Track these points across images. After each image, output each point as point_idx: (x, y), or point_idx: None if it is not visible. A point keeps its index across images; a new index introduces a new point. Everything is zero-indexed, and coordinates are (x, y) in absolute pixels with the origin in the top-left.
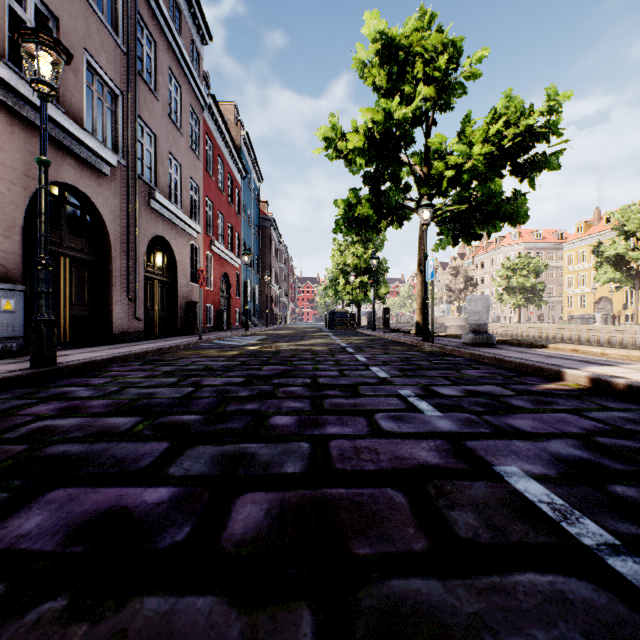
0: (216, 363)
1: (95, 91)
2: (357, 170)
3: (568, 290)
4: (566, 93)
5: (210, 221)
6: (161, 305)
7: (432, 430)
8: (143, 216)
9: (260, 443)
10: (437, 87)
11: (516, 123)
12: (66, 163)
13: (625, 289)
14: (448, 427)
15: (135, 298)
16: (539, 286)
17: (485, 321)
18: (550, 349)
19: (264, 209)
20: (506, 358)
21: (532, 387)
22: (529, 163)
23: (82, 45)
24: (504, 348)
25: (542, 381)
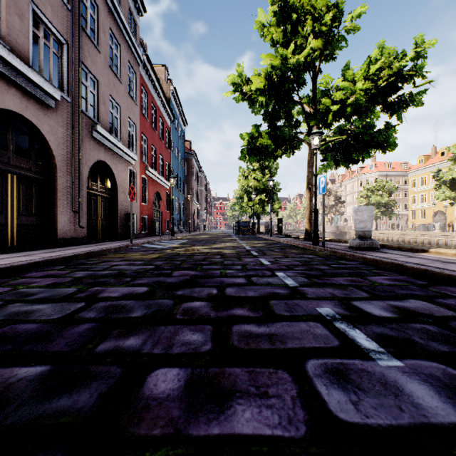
0: (131, 267)
1: (42, 37)
2: (258, 111)
3: (412, 206)
4: (431, 41)
5: (145, 152)
6: (104, 216)
7: (420, 420)
8: (86, 144)
9: None
10: (323, 39)
11: (390, 66)
12: (11, 93)
13: (455, 205)
14: (440, 407)
15: (79, 210)
16: (391, 203)
17: (370, 228)
18: (431, 253)
19: (188, 146)
20: (406, 264)
21: None
22: (397, 101)
23: None
24: (389, 252)
25: None
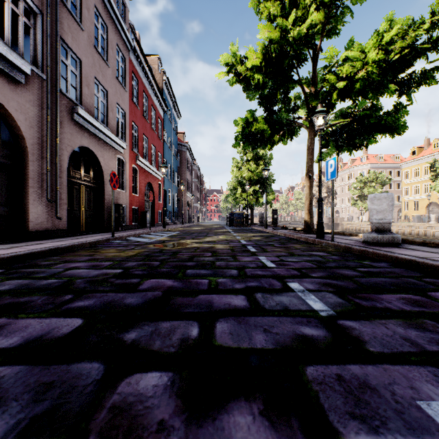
0: (90, 272)
1: (9, 2)
2: (253, 96)
3: (405, 197)
4: None
5: (136, 141)
6: (88, 206)
7: None
8: (66, 128)
9: None
10: (326, 11)
11: (404, 36)
12: None
13: None
14: None
15: (56, 199)
16: None
17: (390, 220)
18: None
19: (182, 138)
20: None
21: None
22: (407, 80)
23: None
24: (419, 249)
25: None
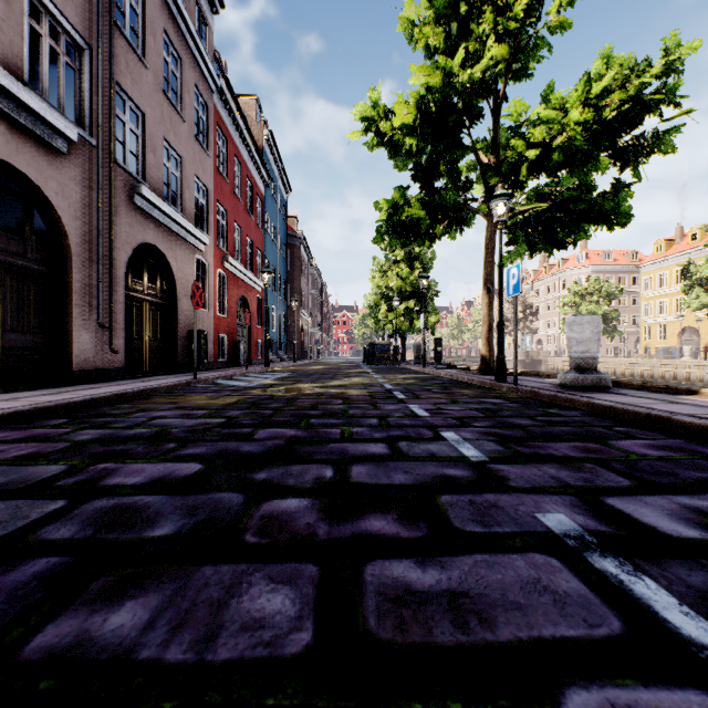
0: (185, 421)
1: (45, 36)
2: (404, 165)
3: (645, 319)
4: (691, 44)
5: (223, 233)
6: (154, 334)
7: None
8: (124, 216)
9: None
10: (512, 43)
11: (624, 84)
12: None
13: None
14: None
15: (110, 323)
16: (612, 314)
17: (595, 354)
18: (705, 396)
19: (293, 225)
20: (676, 416)
21: None
22: (632, 146)
23: None
24: (631, 394)
25: None
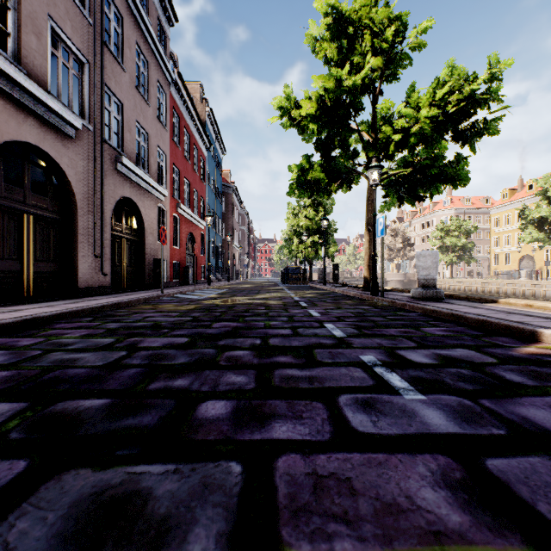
0: (167, 319)
1: (60, 57)
2: (309, 139)
3: (494, 249)
4: (507, 61)
5: (177, 186)
6: (129, 261)
7: (423, 431)
8: (110, 178)
9: (168, 463)
10: (384, 57)
11: (460, 89)
12: (28, 123)
13: (546, 248)
14: (443, 424)
15: (101, 255)
16: (469, 245)
17: (434, 276)
18: (501, 304)
19: (227, 178)
20: (465, 314)
21: (511, 351)
22: (470, 129)
23: (46, 11)
24: (454, 303)
25: (517, 342)
